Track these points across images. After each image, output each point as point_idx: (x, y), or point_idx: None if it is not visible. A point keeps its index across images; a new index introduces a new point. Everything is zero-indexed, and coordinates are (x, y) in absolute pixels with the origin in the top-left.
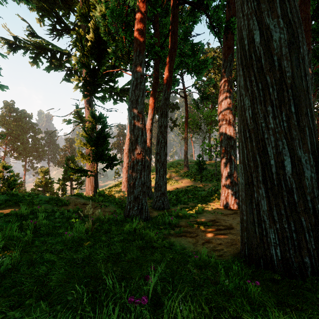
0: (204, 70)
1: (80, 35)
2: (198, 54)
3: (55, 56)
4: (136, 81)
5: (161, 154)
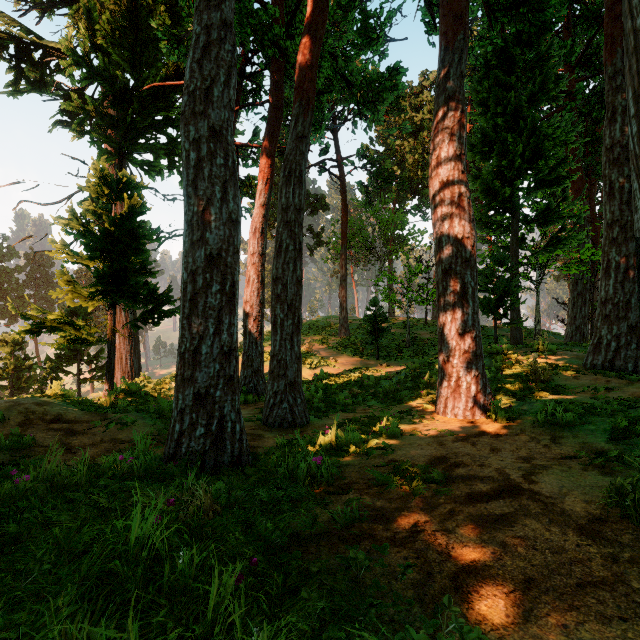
0: (390, 94)
1: None
2: (378, 39)
3: (30, 57)
4: (206, 34)
5: (286, 280)
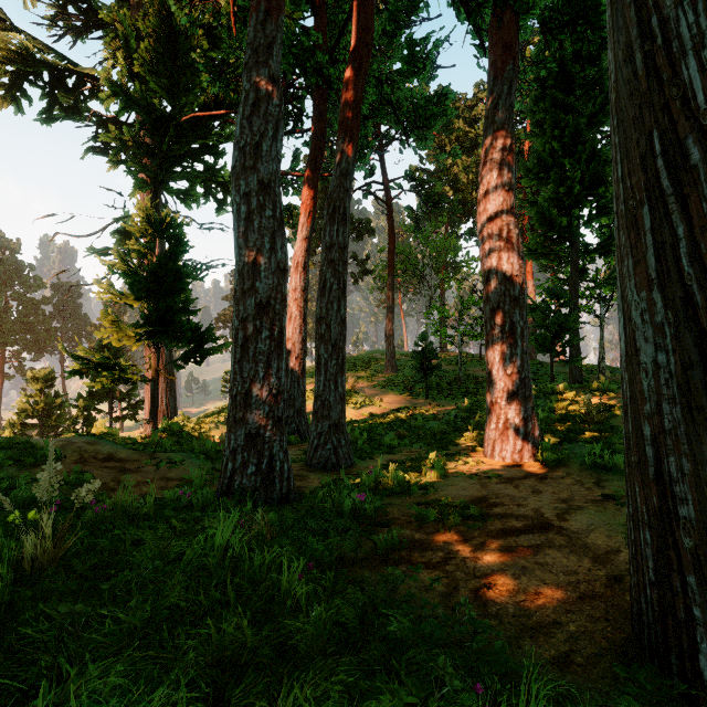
0: (438, 120)
1: (125, 25)
2: (425, 68)
3: (64, 84)
4: (255, 91)
5: (330, 320)
